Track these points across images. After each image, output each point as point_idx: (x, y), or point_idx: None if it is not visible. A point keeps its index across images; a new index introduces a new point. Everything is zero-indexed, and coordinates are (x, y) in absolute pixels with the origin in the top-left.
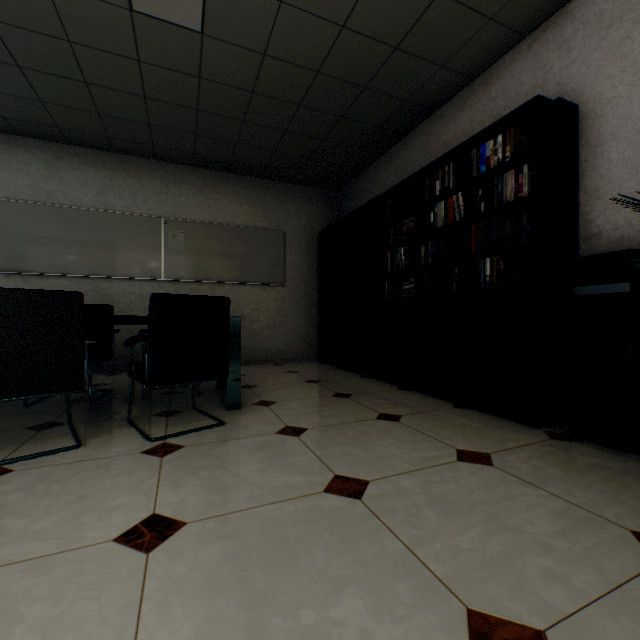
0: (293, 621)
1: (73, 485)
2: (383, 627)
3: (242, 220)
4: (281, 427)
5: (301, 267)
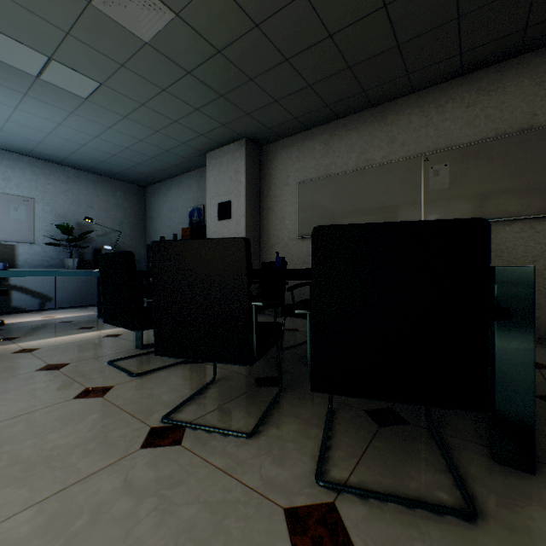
0: None
1: (159, 535)
2: None
3: None
4: None
5: None
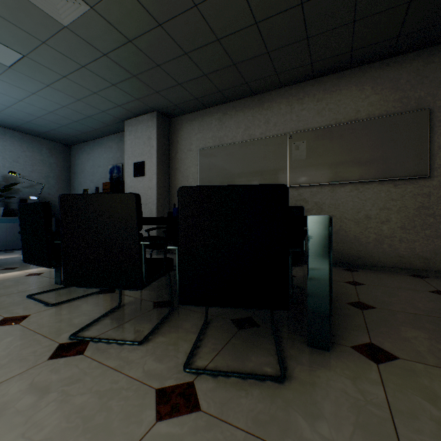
0: None
1: (55, 417)
2: None
3: (366, 113)
4: None
5: None
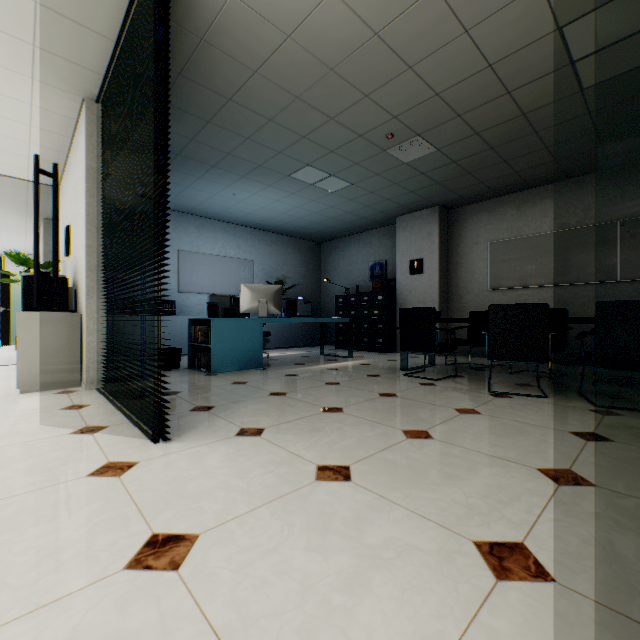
0: None
1: (544, 410)
2: None
3: None
4: None
5: None
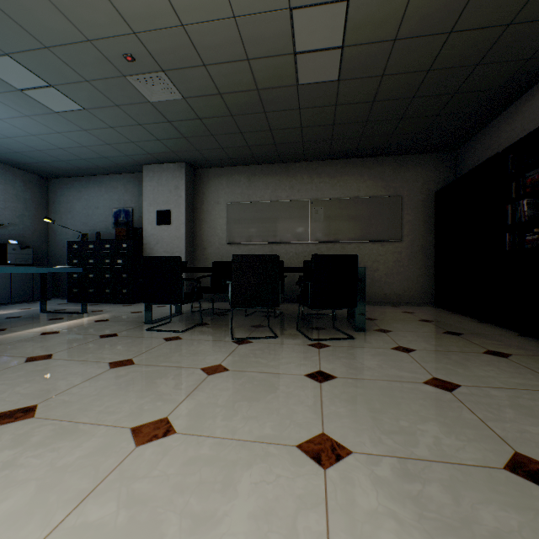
0: (395, 422)
1: (279, 352)
2: (449, 439)
3: (364, 192)
4: (394, 346)
5: (416, 224)
